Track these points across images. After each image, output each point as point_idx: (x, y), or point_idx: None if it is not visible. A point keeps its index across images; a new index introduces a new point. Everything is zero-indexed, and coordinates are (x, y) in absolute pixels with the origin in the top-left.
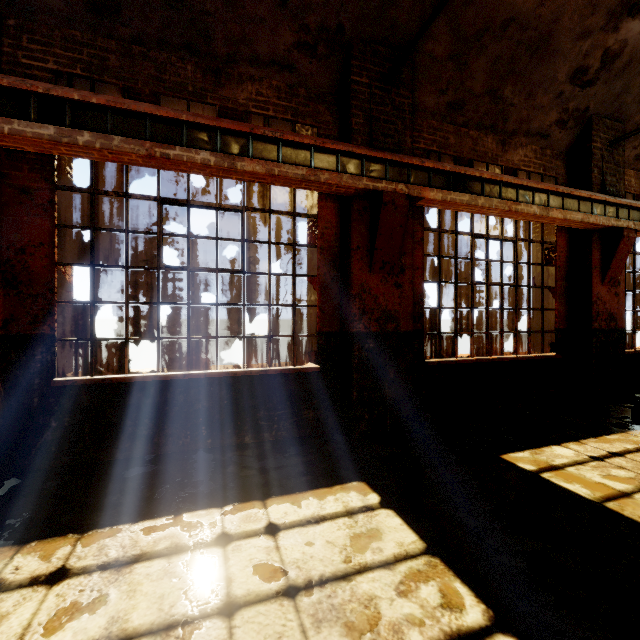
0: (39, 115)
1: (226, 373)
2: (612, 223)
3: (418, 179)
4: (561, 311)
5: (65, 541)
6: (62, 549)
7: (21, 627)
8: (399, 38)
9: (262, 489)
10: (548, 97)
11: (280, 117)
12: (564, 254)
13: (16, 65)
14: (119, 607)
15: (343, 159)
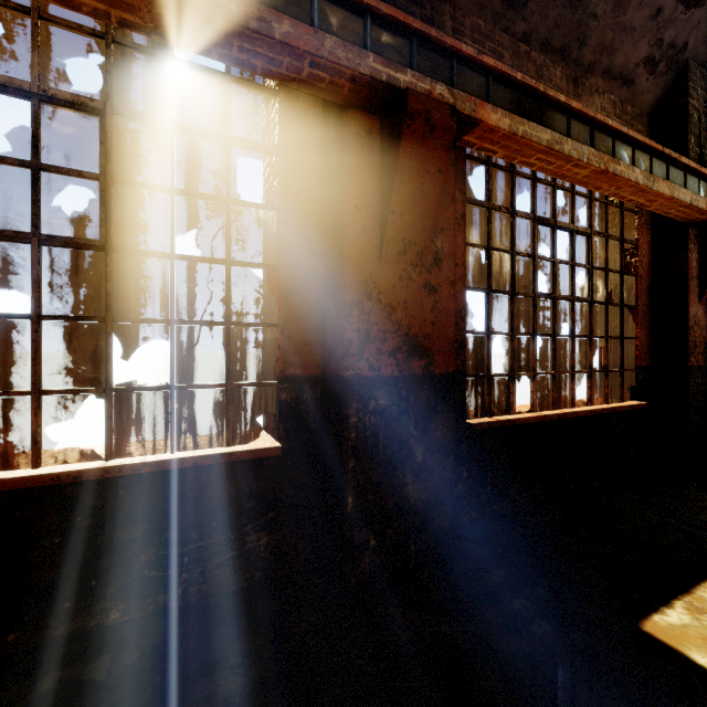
0: None
1: (52, 477)
2: None
3: (469, 86)
4: (643, 340)
5: None
6: None
7: None
8: None
9: None
10: (642, 14)
11: None
12: (647, 259)
13: None
14: None
15: (325, 6)
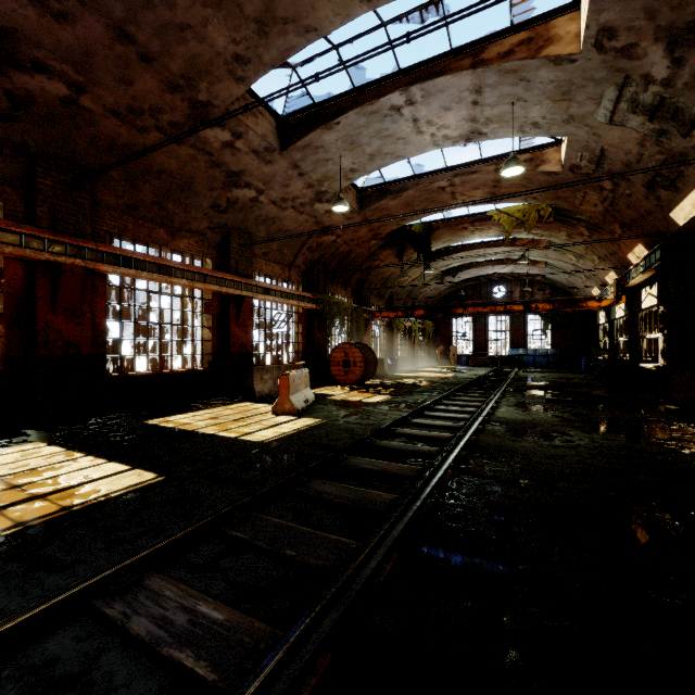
0: None
1: None
2: (238, 293)
3: (94, 257)
4: (216, 342)
5: None
6: None
7: None
8: (80, 161)
9: None
10: (200, 214)
11: None
12: (218, 307)
13: None
14: None
15: (27, 238)
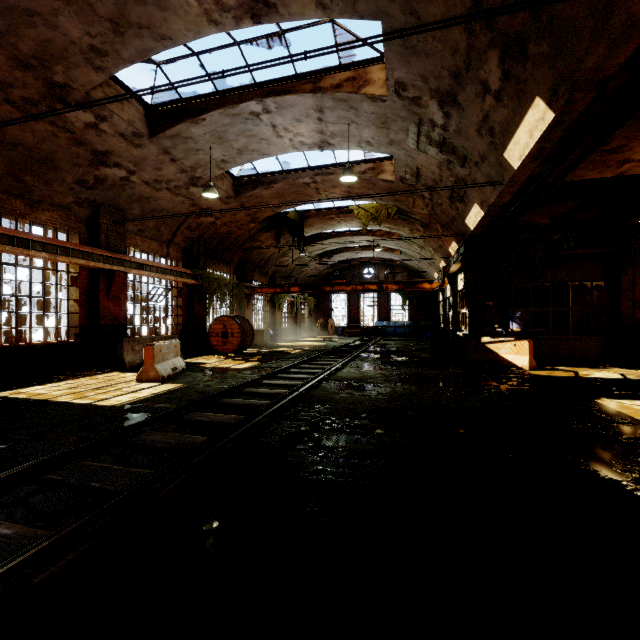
0: None
1: None
2: (108, 267)
3: None
4: (84, 314)
5: None
6: None
7: None
8: None
9: None
10: (64, 188)
11: None
12: (86, 280)
13: None
14: None
15: None
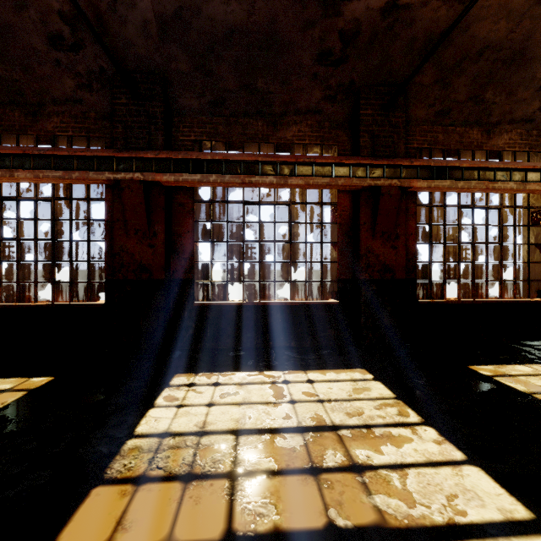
0: (193, 169)
1: (280, 303)
2: None
3: (408, 174)
4: None
5: (214, 374)
6: (214, 377)
7: (210, 395)
8: (394, 79)
9: (303, 366)
10: (529, 92)
11: (313, 143)
12: None
13: (177, 141)
14: (245, 395)
15: (353, 168)
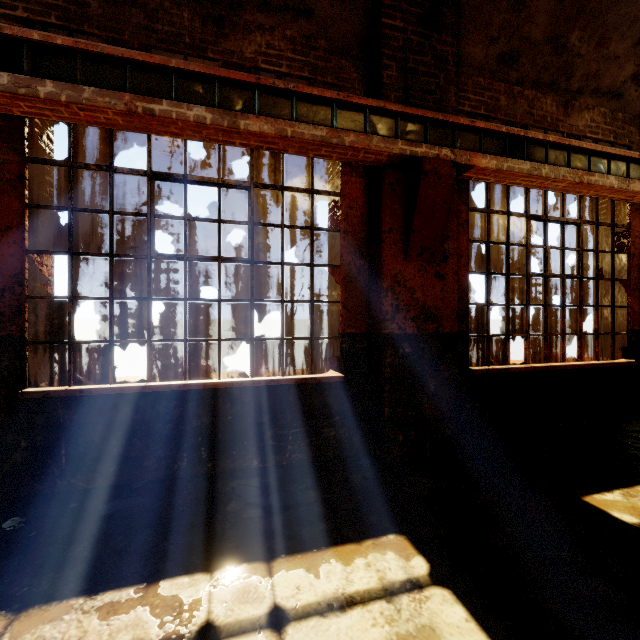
0: None
1: (230, 383)
2: None
3: (466, 143)
4: (636, 308)
5: None
6: None
7: None
8: None
9: (268, 542)
10: (624, 44)
11: (295, 74)
12: (639, 239)
13: None
14: None
15: (373, 118)
